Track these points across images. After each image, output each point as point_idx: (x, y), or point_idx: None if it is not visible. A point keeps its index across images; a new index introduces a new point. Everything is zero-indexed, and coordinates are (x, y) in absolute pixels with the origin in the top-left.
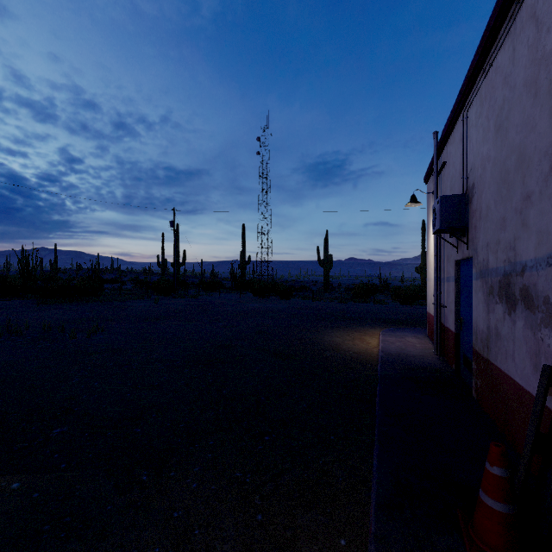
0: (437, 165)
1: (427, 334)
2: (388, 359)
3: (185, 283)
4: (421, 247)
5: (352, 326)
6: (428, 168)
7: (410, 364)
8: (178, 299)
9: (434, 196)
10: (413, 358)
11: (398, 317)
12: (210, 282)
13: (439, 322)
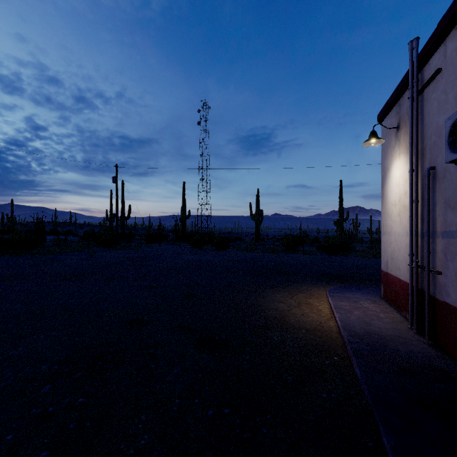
0: (418, 82)
1: (381, 296)
2: (360, 346)
3: (131, 235)
4: (339, 204)
5: (292, 284)
6: (389, 100)
7: (397, 358)
8: (118, 251)
9: (410, 125)
10: (393, 343)
11: (335, 271)
12: (152, 234)
13: (427, 292)
